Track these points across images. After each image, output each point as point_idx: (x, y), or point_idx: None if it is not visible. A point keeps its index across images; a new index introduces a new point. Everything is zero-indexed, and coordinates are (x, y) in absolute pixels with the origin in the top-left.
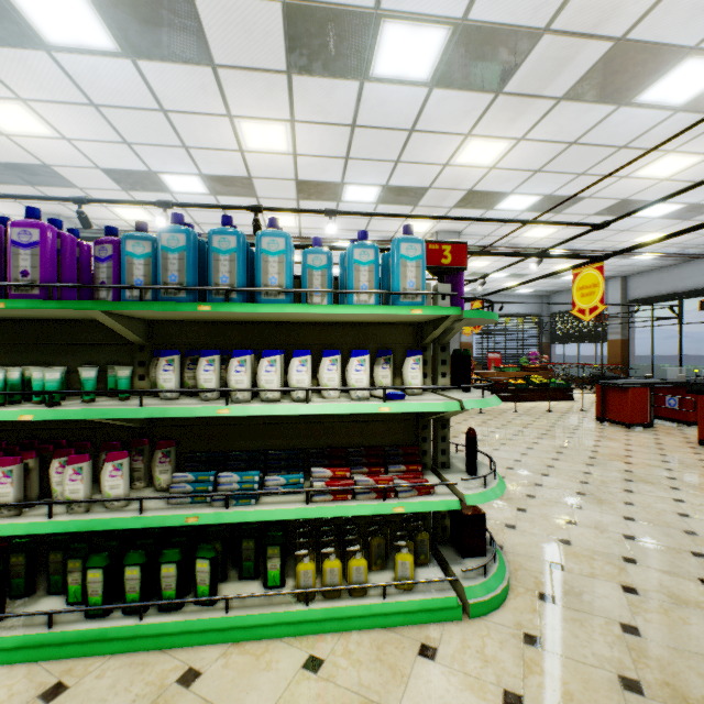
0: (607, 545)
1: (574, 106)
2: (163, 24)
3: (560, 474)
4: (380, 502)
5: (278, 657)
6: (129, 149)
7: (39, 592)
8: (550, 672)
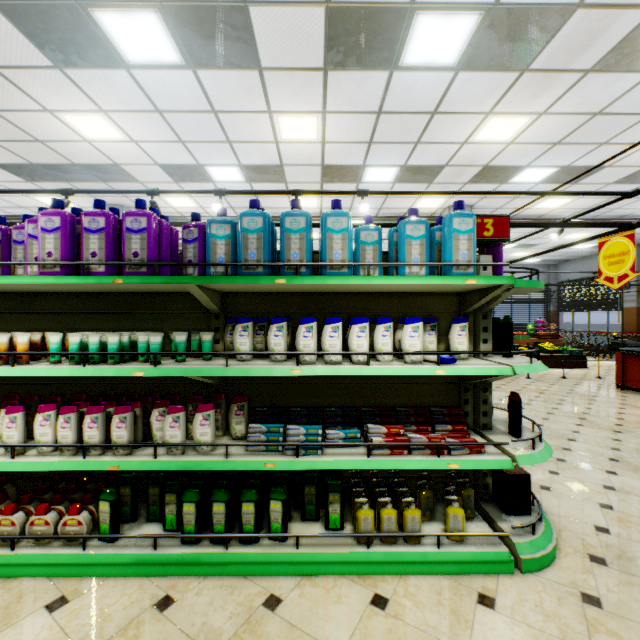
0: None
1: (602, 76)
2: (221, 37)
3: (587, 440)
4: (434, 458)
5: (346, 592)
6: (183, 146)
7: (140, 519)
8: (617, 633)
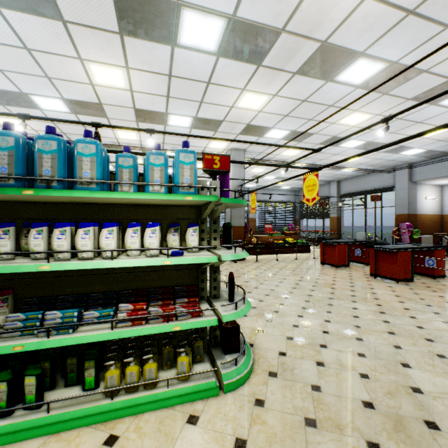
0: (313, 338)
1: (303, 78)
2: None
3: (295, 297)
4: (164, 324)
5: (86, 439)
6: (1, 74)
7: None
8: (266, 422)
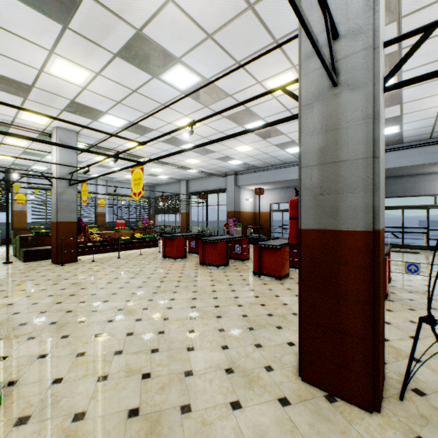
0: (112, 345)
1: (127, 64)
2: None
3: (117, 298)
4: None
5: None
6: None
7: None
8: None
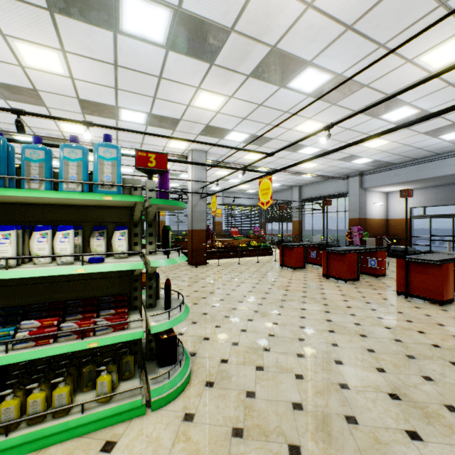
0: (258, 341)
1: (257, 82)
2: None
3: (249, 300)
4: (78, 341)
5: None
6: None
7: None
8: (191, 438)
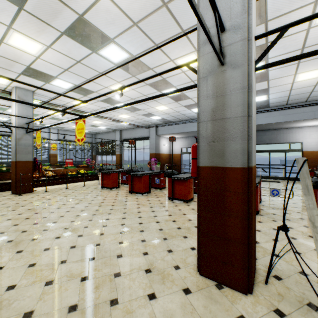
0: (58, 256)
1: (72, 41)
2: None
3: (64, 220)
4: None
5: None
6: None
7: None
8: None
